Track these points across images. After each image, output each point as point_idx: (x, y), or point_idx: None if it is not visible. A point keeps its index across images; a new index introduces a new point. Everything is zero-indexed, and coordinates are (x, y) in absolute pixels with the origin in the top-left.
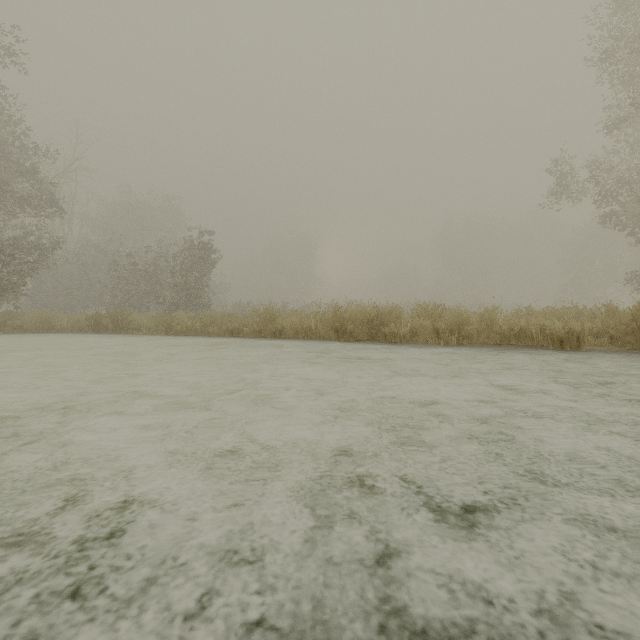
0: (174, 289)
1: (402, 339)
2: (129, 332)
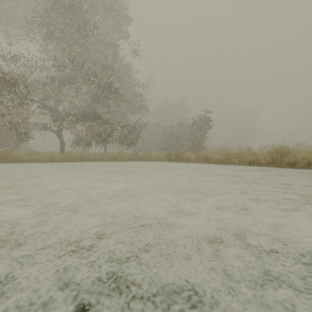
0: (189, 141)
1: None
2: (184, 161)
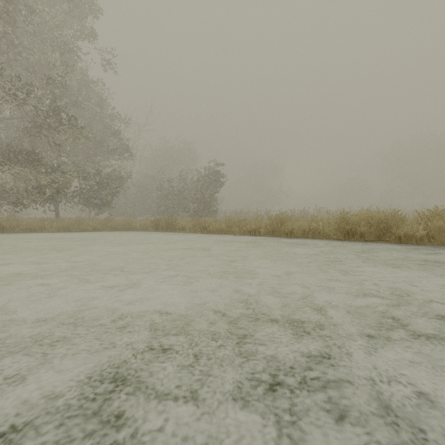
0: (194, 202)
1: (418, 241)
2: (177, 231)
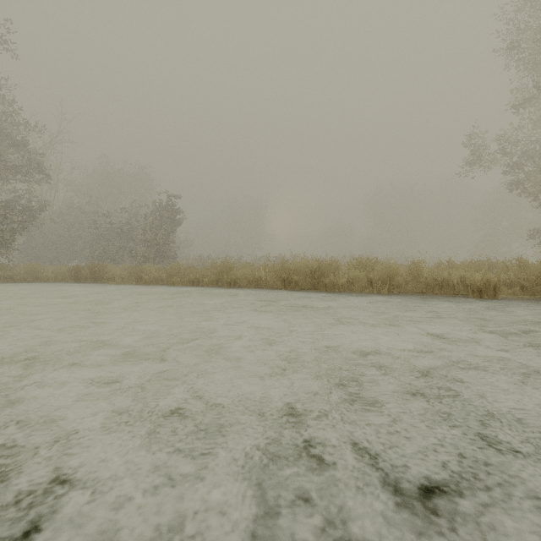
0: (145, 244)
1: (340, 288)
2: (105, 282)
